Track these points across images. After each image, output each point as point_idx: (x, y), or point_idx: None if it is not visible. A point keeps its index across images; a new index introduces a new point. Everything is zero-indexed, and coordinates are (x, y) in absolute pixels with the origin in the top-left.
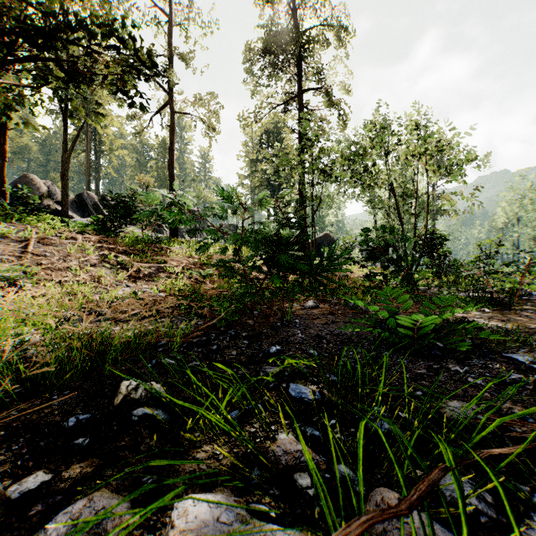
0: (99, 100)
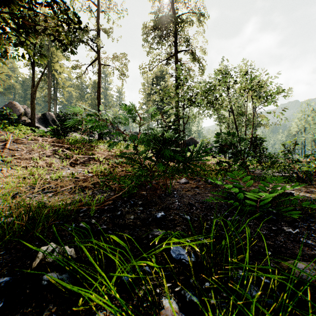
0: (56, 57)
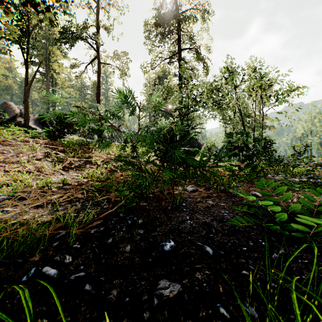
0: (54, 56)
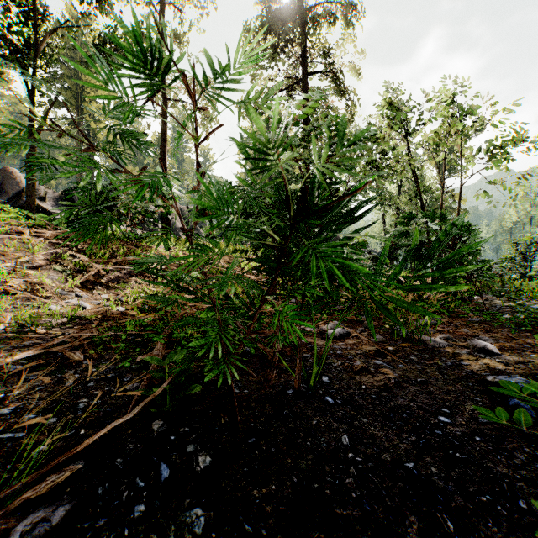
0: (91, 92)
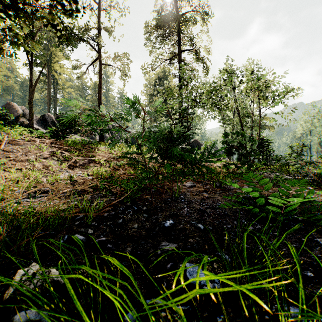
0: (56, 57)
